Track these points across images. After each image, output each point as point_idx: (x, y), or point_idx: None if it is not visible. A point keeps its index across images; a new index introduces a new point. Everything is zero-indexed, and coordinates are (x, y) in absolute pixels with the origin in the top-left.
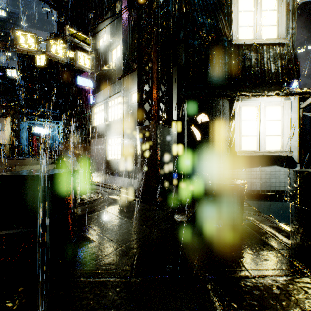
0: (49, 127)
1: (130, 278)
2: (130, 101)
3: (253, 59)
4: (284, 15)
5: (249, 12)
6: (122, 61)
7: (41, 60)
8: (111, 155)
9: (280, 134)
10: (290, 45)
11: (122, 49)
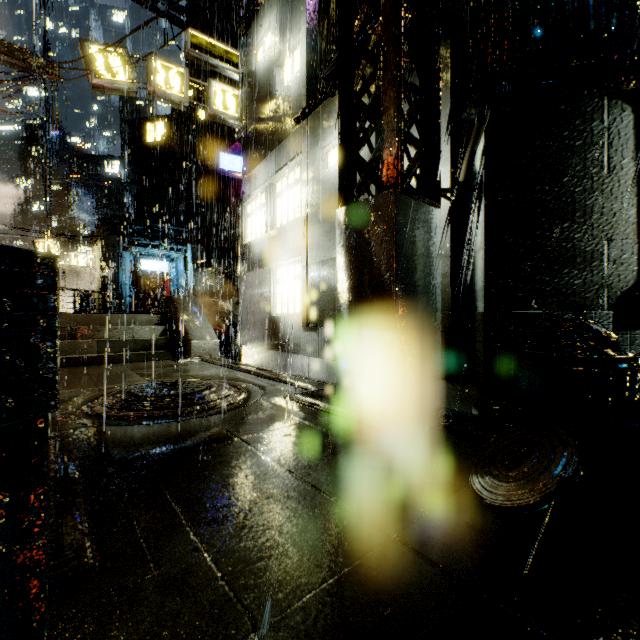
0: (170, 260)
1: None
2: (323, 171)
3: None
4: None
5: None
6: (305, 80)
7: (156, 131)
8: (281, 305)
9: None
10: None
11: (305, 52)
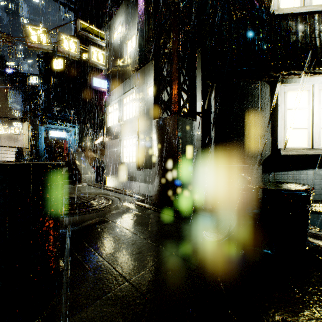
0: (66, 131)
1: None
2: (146, 96)
3: (301, 32)
4: None
5: None
6: (138, 52)
7: (58, 63)
8: (126, 157)
9: None
10: None
11: (138, 39)
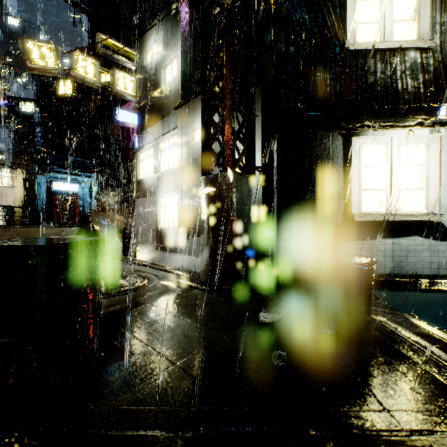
0: (77, 182)
1: (183, 431)
2: (192, 141)
3: (380, 72)
4: (428, 3)
5: (373, 1)
6: (180, 82)
7: (65, 86)
8: (164, 221)
9: (423, 188)
10: (438, 50)
11: (180, 65)
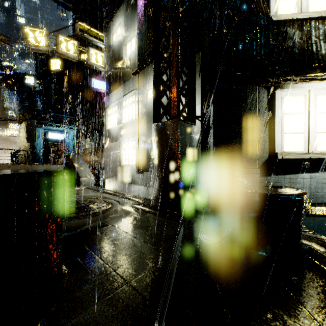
0: (64, 132)
1: None
2: (146, 99)
3: (298, 38)
4: None
5: None
6: (137, 55)
7: (56, 64)
8: (125, 160)
9: None
10: None
11: (137, 42)
